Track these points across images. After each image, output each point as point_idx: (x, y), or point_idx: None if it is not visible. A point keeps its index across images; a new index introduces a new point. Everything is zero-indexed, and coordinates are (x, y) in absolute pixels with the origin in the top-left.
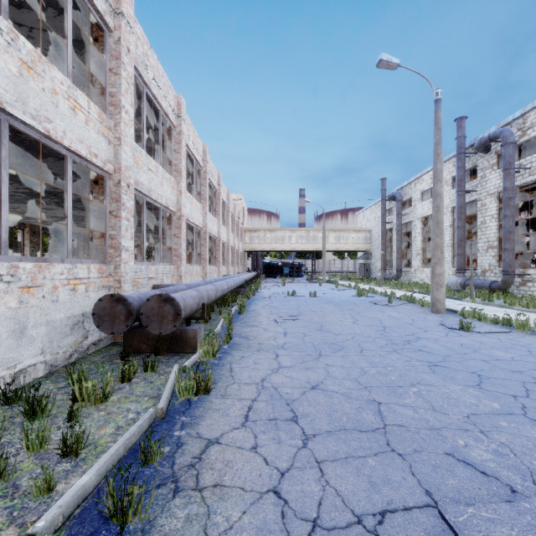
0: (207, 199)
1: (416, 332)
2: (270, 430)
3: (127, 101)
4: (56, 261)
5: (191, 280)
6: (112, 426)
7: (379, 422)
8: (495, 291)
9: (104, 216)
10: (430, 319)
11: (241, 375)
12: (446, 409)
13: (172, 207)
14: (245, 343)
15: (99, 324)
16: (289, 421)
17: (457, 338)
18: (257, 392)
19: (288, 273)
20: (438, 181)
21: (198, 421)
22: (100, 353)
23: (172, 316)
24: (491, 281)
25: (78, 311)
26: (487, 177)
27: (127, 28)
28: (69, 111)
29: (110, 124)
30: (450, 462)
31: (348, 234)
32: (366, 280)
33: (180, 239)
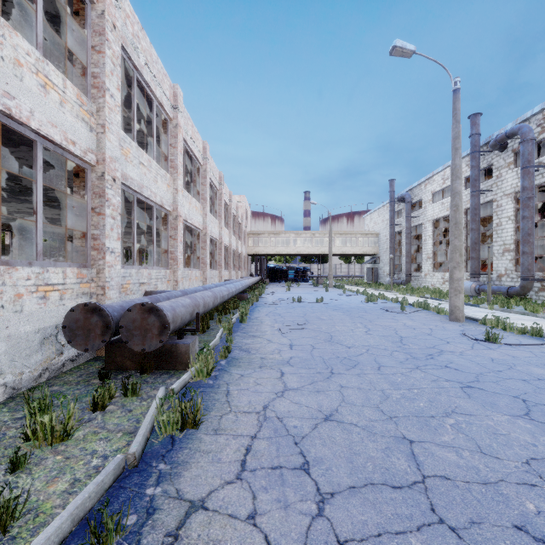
0: (207, 199)
1: (437, 343)
2: (273, 486)
3: (113, 84)
4: (21, 264)
5: (189, 286)
6: (67, 479)
7: (416, 472)
8: (513, 297)
9: (85, 213)
10: (449, 328)
11: (239, 401)
12: (498, 452)
13: (167, 206)
14: (246, 358)
15: (70, 339)
16: (298, 471)
17: (485, 352)
18: (258, 425)
19: (293, 278)
20: (457, 178)
21: (180, 471)
22: (77, 370)
23: (158, 329)
24: (508, 287)
25: (50, 323)
26: (503, 177)
27: (113, 1)
28: (37, 88)
29: (91, 108)
30: (526, 544)
31: (355, 238)
32: (374, 285)
33: (177, 241)
